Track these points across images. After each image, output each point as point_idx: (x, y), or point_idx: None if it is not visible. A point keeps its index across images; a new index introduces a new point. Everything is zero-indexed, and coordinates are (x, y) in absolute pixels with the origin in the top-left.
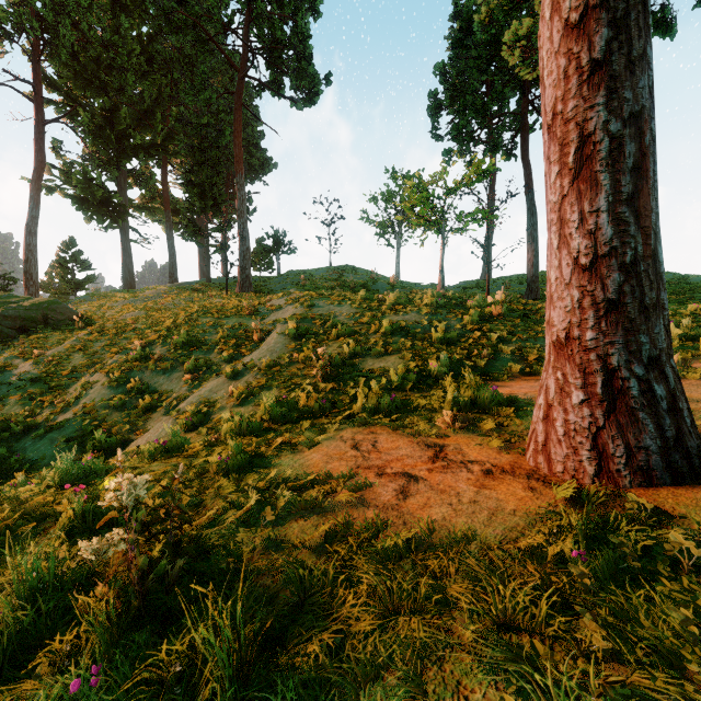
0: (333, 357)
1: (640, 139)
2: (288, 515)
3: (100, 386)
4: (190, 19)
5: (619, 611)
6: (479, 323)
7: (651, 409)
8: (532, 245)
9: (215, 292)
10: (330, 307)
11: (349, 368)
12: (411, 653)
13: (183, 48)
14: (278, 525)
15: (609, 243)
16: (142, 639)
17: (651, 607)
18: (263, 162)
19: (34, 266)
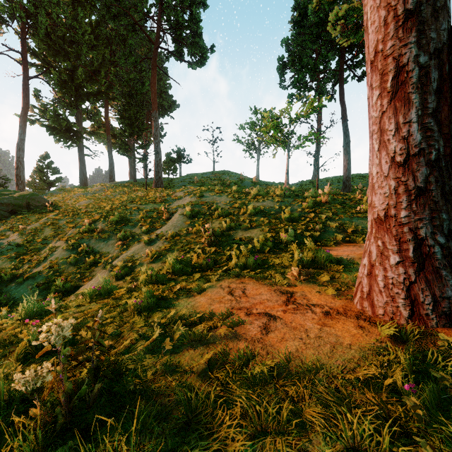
0: (215, 230)
1: (442, 68)
2: (182, 345)
3: (61, 249)
4: (122, 10)
5: (450, 441)
6: (313, 207)
7: (451, 268)
8: (347, 157)
9: (139, 188)
10: (213, 197)
11: (226, 237)
12: None
13: (118, 30)
14: (174, 353)
15: (418, 146)
16: None
17: None
18: (170, 104)
19: (22, 171)
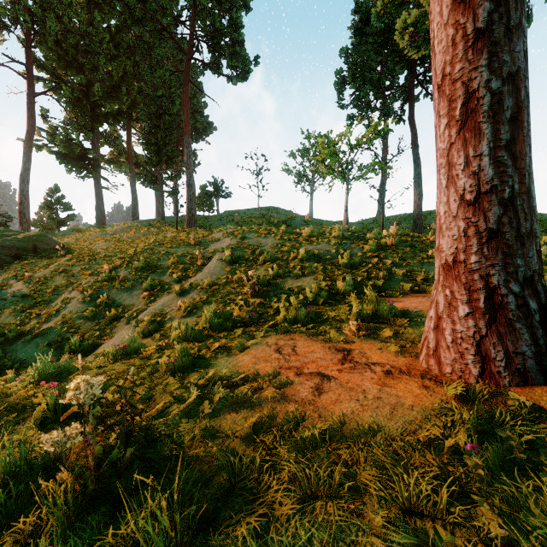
0: (260, 278)
1: (516, 95)
2: (223, 408)
3: (76, 301)
4: (148, 13)
5: (511, 500)
6: (376, 251)
7: (526, 320)
8: (417, 190)
9: (168, 228)
10: (258, 238)
11: (273, 287)
12: (328, 536)
13: (143, 37)
14: (214, 417)
15: (490, 182)
16: (95, 520)
17: (539, 496)
18: (206, 126)
19: (27, 207)
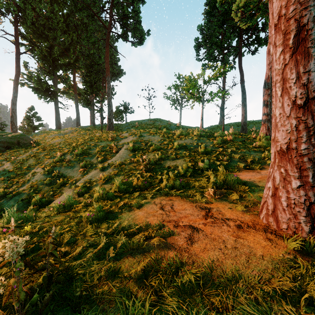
0: (150, 160)
1: None
2: (123, 253)
3: (40, 174)
4: (85, 5)
5: None
6: (221, 144)
7: None
8: (244, 108)
9: (96, 130)
10: (149, 136)
11: (158, 165)
12: None
13: (82, 20)
14: (116, 260)
15: None
16: None
17: None
18: (119, 71)
19: (15, 119)
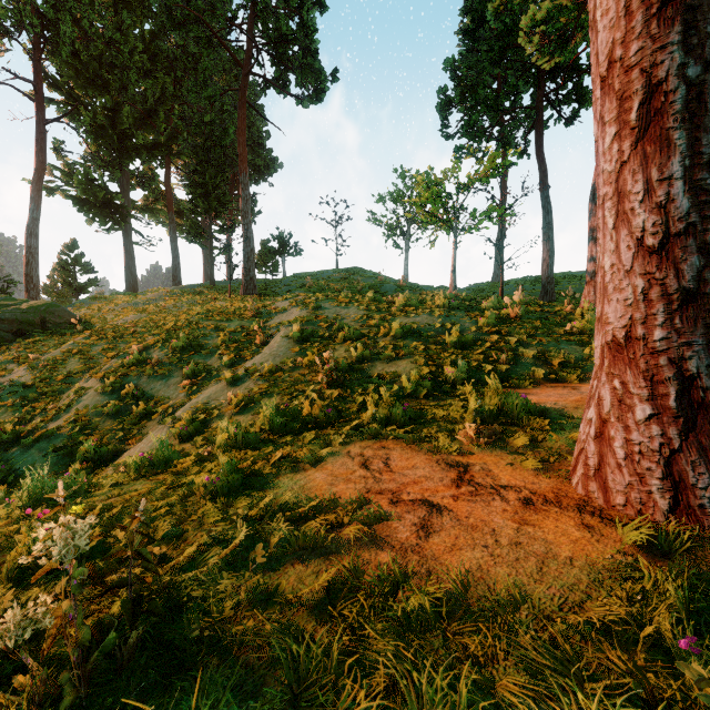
0: (339, 362)
1: None
2: (283, 556)
3: (94, 392)
4: (192, 14)
5: None
6: (495, 325)
7: None
8: (548, 245)
9: (218, 295)
10: (336, 309)
11: (357, 373)
12: None
13: (187, 46)
14: (270, 570)
15: (685, 218)
16: None
17: None
18: (268, 162)
19: (35, 269)
